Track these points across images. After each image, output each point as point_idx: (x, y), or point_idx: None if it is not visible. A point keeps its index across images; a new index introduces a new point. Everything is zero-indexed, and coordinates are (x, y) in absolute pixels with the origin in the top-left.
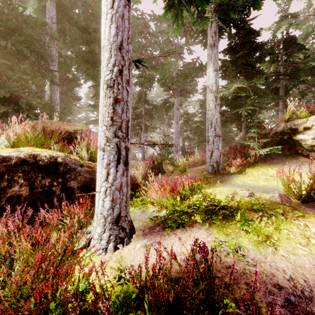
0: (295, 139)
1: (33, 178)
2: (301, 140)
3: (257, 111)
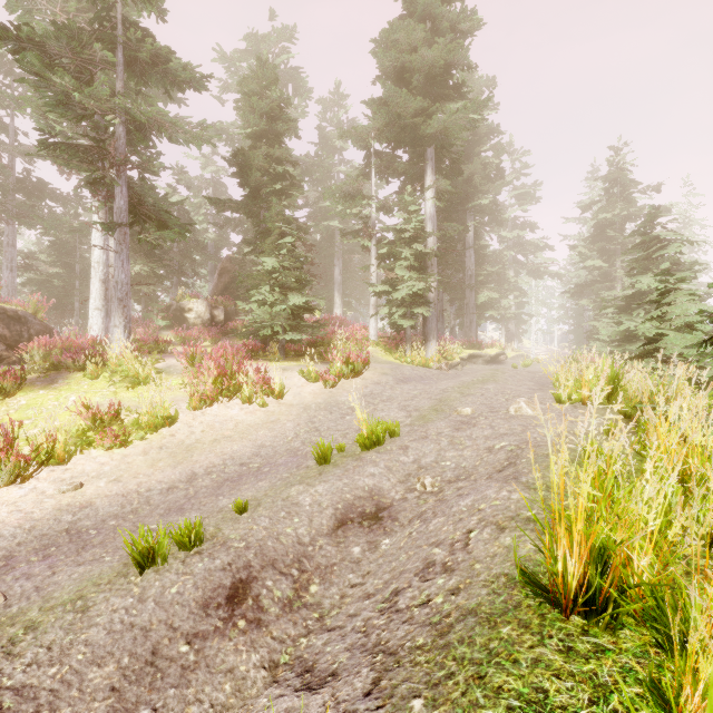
0: (183, 316)
1: (8, 324)
2: (187, 318)
3: (156, 291)
